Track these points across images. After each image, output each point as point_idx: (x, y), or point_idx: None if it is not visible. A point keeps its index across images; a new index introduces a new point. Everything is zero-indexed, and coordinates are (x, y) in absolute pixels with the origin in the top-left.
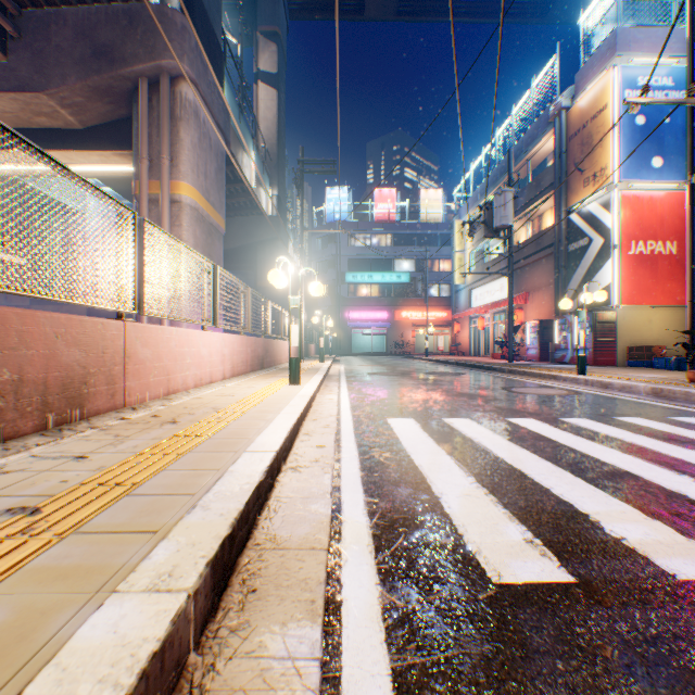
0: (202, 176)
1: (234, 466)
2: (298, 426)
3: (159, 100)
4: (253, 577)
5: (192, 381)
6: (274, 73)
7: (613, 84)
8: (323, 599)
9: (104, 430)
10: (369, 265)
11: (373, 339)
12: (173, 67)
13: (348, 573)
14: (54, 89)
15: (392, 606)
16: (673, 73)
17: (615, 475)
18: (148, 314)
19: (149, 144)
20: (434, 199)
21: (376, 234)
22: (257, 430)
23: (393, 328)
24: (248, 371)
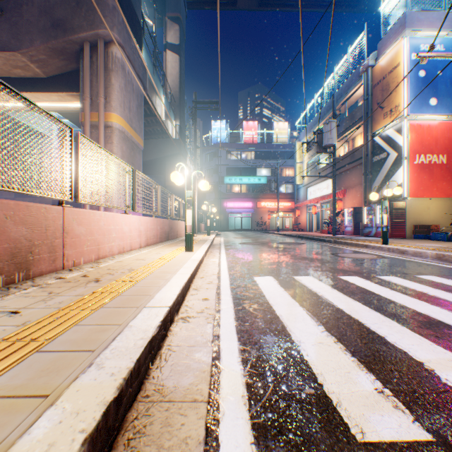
0: (127, 110)
1: (133, 321)
2: (189, 283)
3: (97, 57)
4: (138, 436)
5: (117, 249)
6: (177, 44)
7: (403, 49)
8: None
9: (42, 288)
10: (240, 172)
11: (242, 220)
12: (106, 35)
13: (225, 430)
14: (25, 49)
15: None
16: (444, 42)
17: (431, 324)
18: (82, 202)
19: (90, 88)
20: (283, 128)
21: (244, 151)
22: (157, 288)
23: (256, 213)
24: (157, 242)
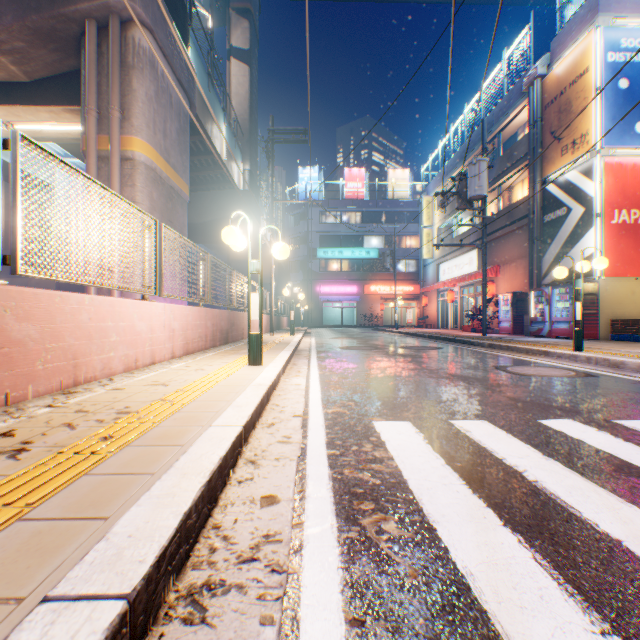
0: (160, 134)
1: None
2: (235, 450)
3: (109, 46)
4: None
5: (120, 364)
6: (246, 49)
7: (595, 45)
8: None
9: None
10: (340, 241)
11: (343, 312)
12: (123, 7)
13: None
14: None
15: None
16: None
17: None
18: (29, 273)
19: (98, 95)
20: (402, 178)
21: (346, 211)
22: (144, 481)
23: (362, 301)
24: (207, 347)
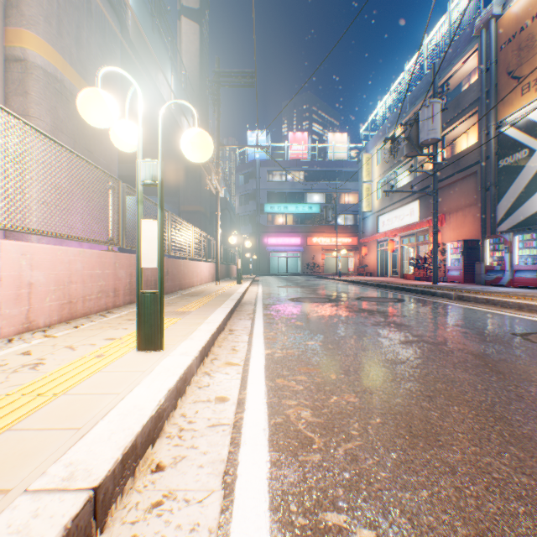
0: (69, 38)
1: None
2: None
3: None
4: None
5: None
6: (196, 8)
7: None
8: None
9: None
10: (285, 198)
11: (287, 261)
12: None
13: None
14: None
15: None
16: None
17: None
18: None
19: None
20: (340, 141)
21: (290, 170)
22: None
23: (305, 252)
24: (118, 304)
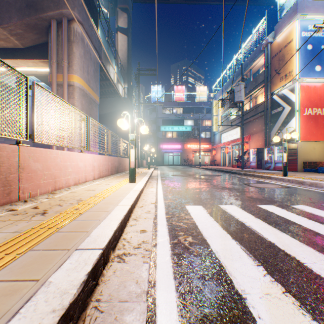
0: (86, 73)
1: (55, 274)
2: (128, 214)
3: (62, 32)
4: None
5: (72, 181)
6: (125, 28)
7: (295, 28)
8: None
9: None
10: (172, 122)
11: (173, 158)
12: (69, 14)
13: None
14: (5, 25)
15: None
16: None
17: None
18: (38, 142)
19: (57, 55)
20: (203, 91)
21: (175, 107)
22: (97, 222)
23: (183, 152)
24: (109, 175)
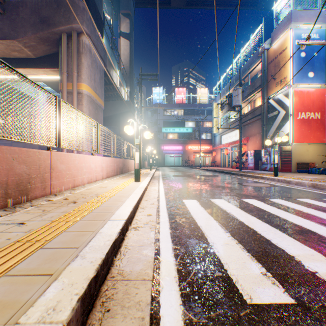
0: (93, 81)
1: (102, 229)
2: (138, 204)
3: (71, 44)
4: (108, 300)
5: (86, 180)
6: (128, 33)
7: (289, 37)
8: (149, 317)
9: (38, 207)
10: (173, 124)
11: (174, 159)
12: (78, 28)
13: (163, 297)
14: (21, 38)
15: (190, 321)
16: (319, 32)
17: (303, 231)
18: (63, 147)
19: (67, 65)
20: (204, 93)
21: (176, 109)
22: (117, 207)
23: (184, 154)
24: (114, 175)
